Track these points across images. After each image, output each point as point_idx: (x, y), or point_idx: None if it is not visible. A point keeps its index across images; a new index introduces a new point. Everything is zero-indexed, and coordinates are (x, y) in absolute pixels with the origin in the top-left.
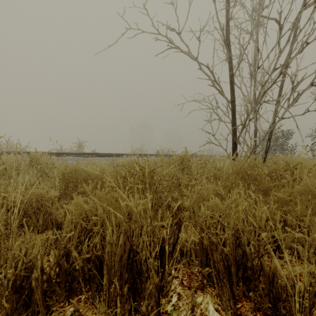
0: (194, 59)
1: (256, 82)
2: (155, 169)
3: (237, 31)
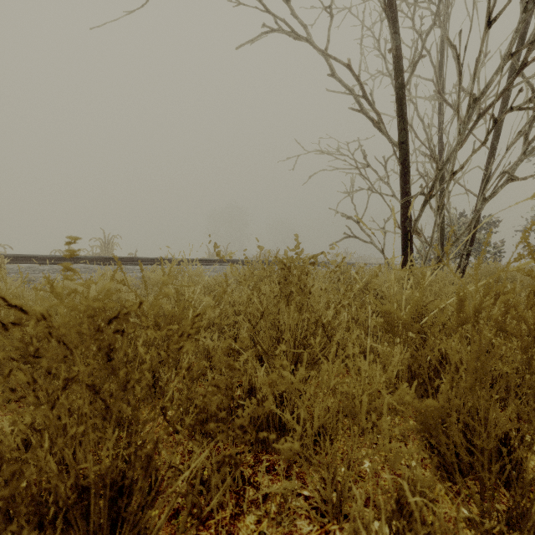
0: (319, 50)
1: (442, 115)
2: (126, 314)
3: (408, 7)
